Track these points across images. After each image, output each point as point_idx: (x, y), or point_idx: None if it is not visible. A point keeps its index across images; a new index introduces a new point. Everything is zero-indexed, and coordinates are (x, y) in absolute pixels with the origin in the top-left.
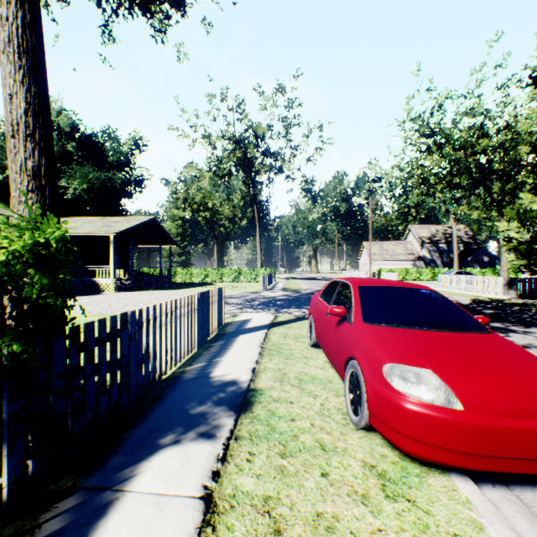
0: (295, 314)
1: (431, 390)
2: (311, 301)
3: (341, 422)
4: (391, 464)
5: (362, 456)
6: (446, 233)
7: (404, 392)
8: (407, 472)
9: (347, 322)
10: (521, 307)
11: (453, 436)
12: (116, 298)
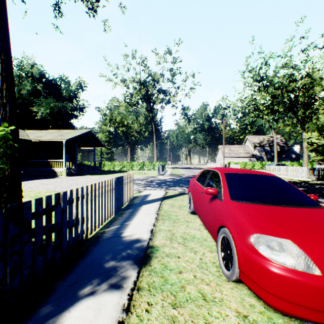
0: (178, 190)
1: (292, 257)
2: (190, 183)
3: (216, 274)
4: (259, 314)
5: (235, 306)
6: (269, 140)
7: (270, 258)
8: (273, 323)
9: (218, 199)
10: (320, 186)
11: (315, 298)
12: (66, 180)
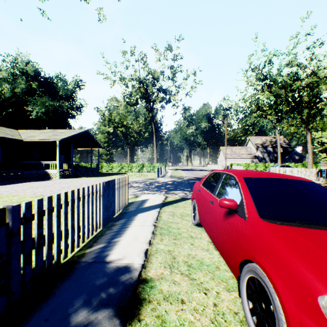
0: (180, 195)
1: None
2: (194, 188)
3: None
4: None
5: None
6: (272, 141)
7: None
8: None
9: (239, 216)
10: None
11: None
12: (58, 183)
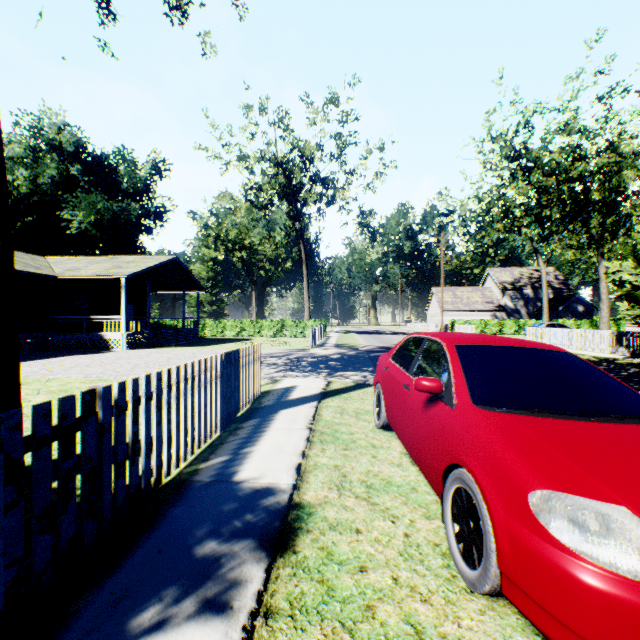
0: (354, 379)
1: (634, 550)
2: (379, 365)
3: (442, 574)
4: None
5: None
6: (532, 277)
7: (579, 551)
8: None
9: (445, 403)
10: None
11: None
12: (126, 357)
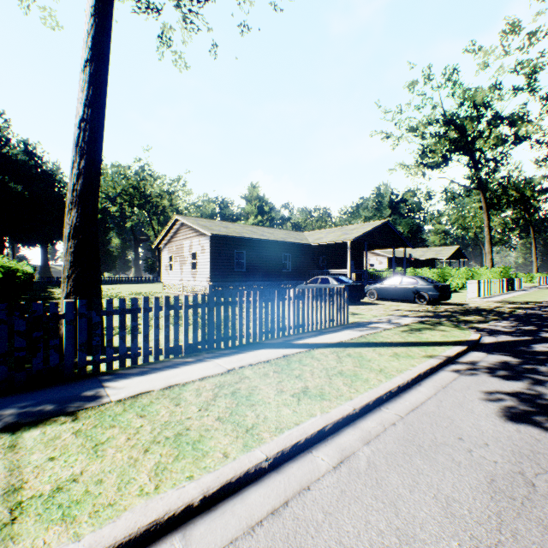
0: None
1: None
2: None
3: None
4: None
5: None
6: None
7: None
8: None
9: None
10: None
11: None
12: None
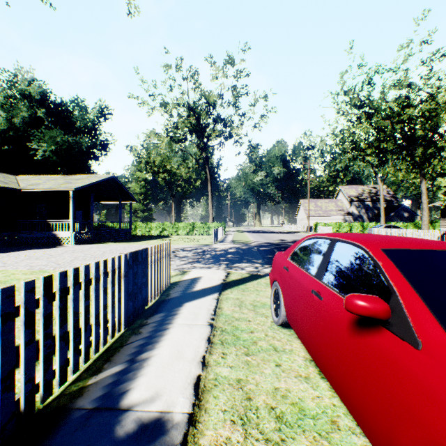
0: (248, 270)
1: None
2: (276, 263)
3: None
4: None
5: None
6: (371, 193)
7: None
8: None
9: (397, 335)
10: None
11: None
12: (71, 251)
